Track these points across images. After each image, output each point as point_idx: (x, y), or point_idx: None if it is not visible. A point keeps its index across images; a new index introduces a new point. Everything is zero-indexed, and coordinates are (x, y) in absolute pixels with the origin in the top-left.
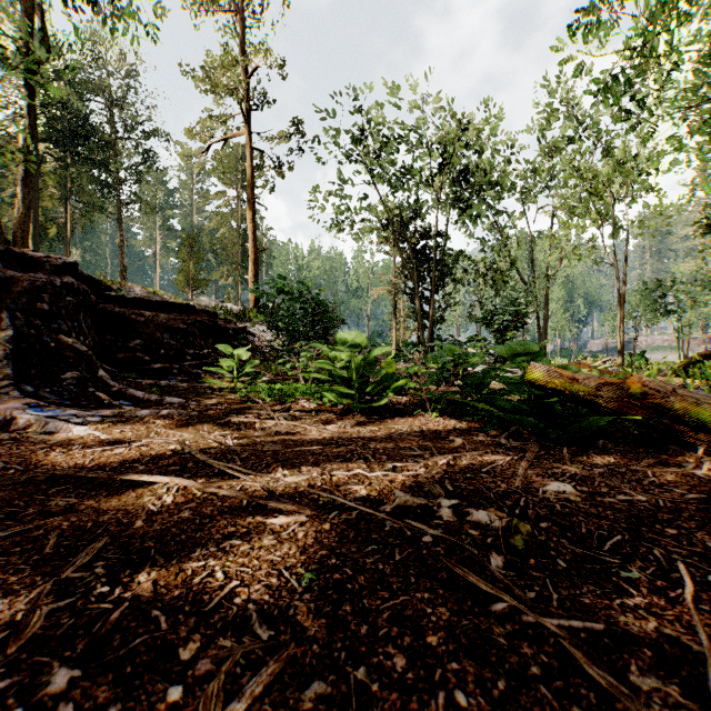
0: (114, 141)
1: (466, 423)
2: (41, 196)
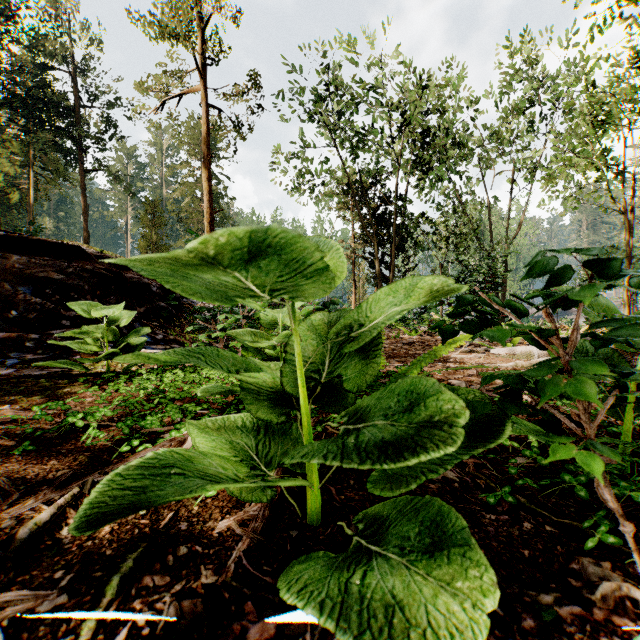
0: (78, 109)
1: None
2: (3, 161)
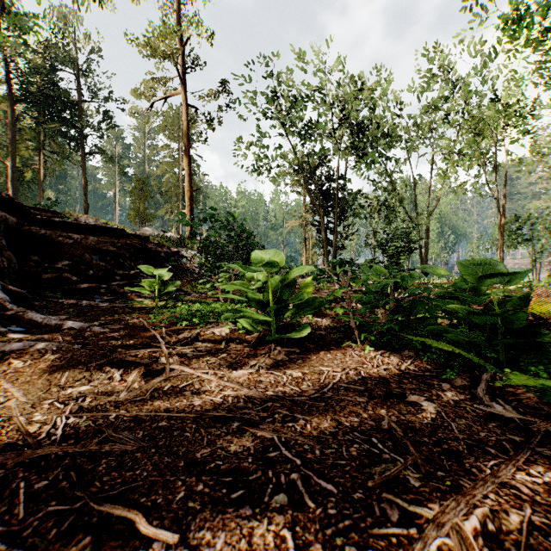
0: (79, 103)
1: (410, 362)
2: (19, 146)
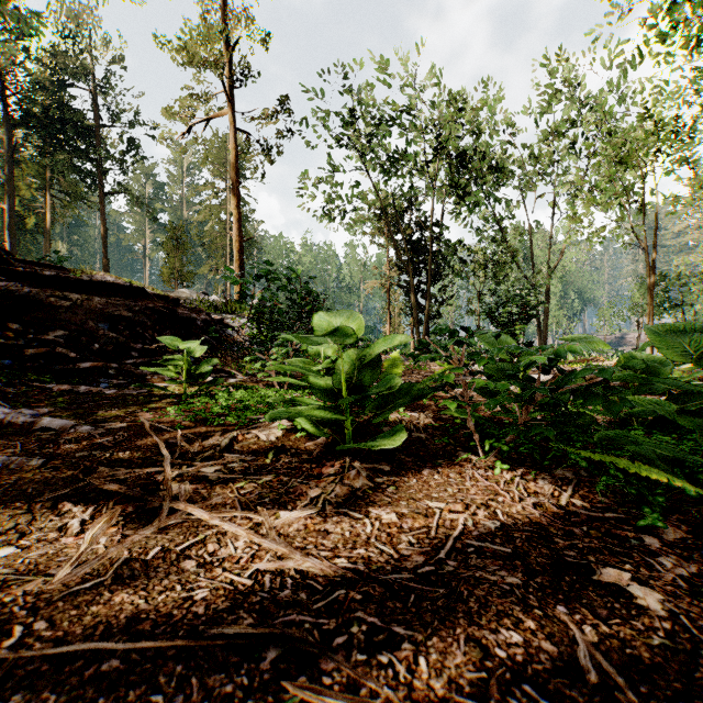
0: (97, 128)
1: (572, 490)
2: (19, 184)
